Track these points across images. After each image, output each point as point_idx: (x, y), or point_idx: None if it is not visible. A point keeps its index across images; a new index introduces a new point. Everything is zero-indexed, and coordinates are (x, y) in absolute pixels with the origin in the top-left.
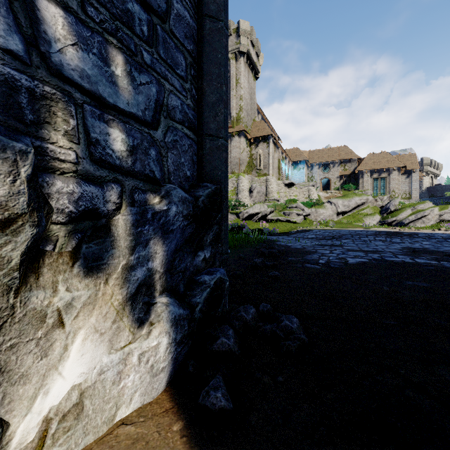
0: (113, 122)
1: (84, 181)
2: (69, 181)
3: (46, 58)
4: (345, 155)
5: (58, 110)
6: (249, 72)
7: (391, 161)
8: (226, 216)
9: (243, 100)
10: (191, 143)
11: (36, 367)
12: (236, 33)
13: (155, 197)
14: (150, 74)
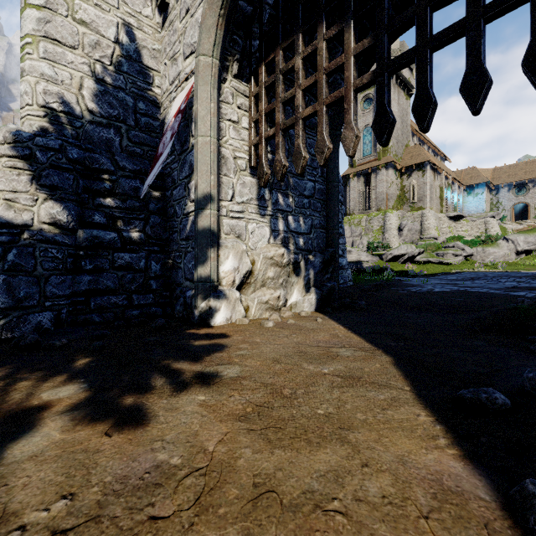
0: (300, 237)
1: (295, 254)
2: (292, 255)
3: (289, 229)
4: None
5: (291, 239)
6: (400, 92)
7: None
8: (338, 262)
9: None
10: (323, 234)
11: (290, 293)
12: None
13: (310, 256)
14: (309, 217)
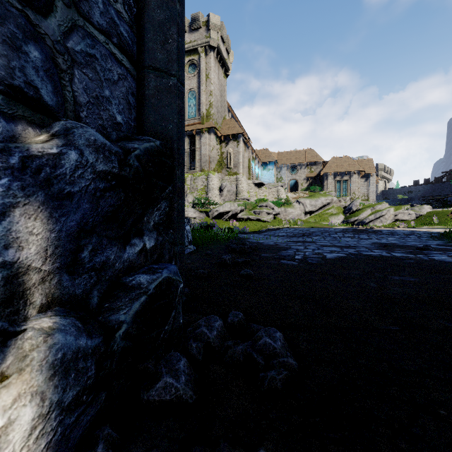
0: None
1: None
2: None
3: None
4: (311, 158)
5: None
6: (220, 68)
7: (352, 165)
8: (181, 191)
9: (213, 96)
10: (125, 73)
11: None
12: (206, 26)
13: (39, 134)
14: None
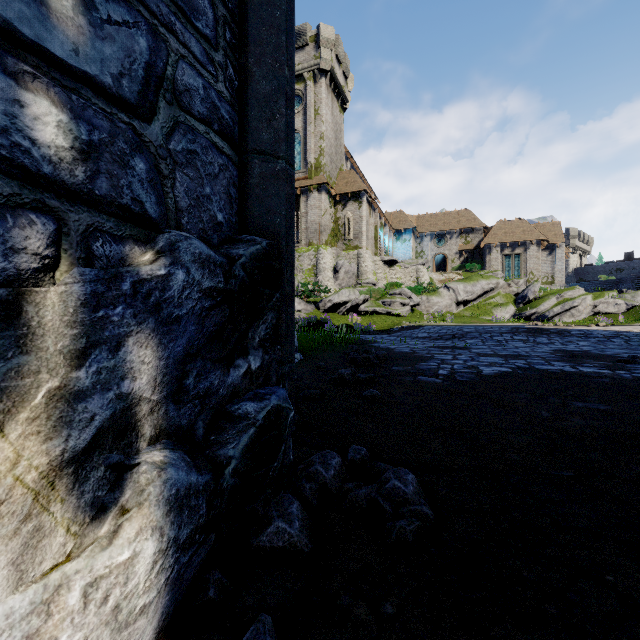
0: (34, 81)
1: None
2: None
3: None
4: (467, 223)
5: None
6: (334, 99)
7: (528, 231)
8: (290, 297)
9: (325, 139)
10: (226, 162)
11: None
12: (315, 42)
13: (144, 252)
14: (134, 8)
